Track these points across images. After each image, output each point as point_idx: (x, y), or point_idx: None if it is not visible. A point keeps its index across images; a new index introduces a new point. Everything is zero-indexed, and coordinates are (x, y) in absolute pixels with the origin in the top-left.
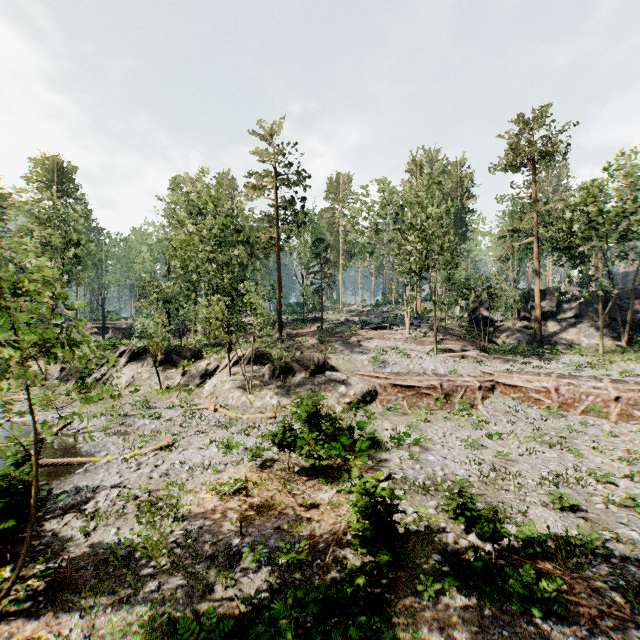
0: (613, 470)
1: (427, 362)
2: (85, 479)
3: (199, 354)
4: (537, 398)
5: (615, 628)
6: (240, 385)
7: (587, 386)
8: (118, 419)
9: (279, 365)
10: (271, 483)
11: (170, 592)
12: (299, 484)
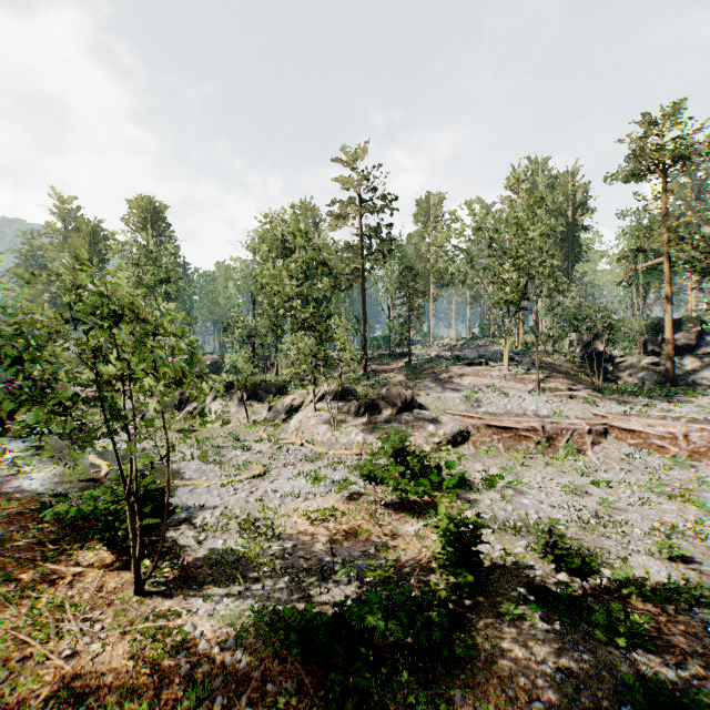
0: None
1: (527, 402)
2: (191, 499)
3: (284, 390)
4: (660, 445)
5: (706, 667)
6: (325, 421)
7: None
8: (213, 449)
9: (364, 402)
10: (358, 513)
11: (273, 591)
12: (385, 516)
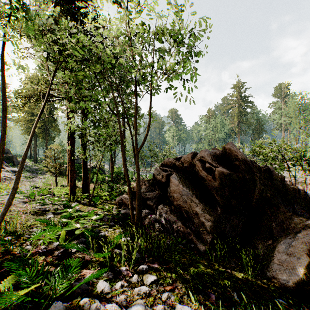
0: None
1: (292, 172)
2: None
3: None
4: None
5: None
6: None
7: None
8: None
9: None
10: None
11: None
12: None
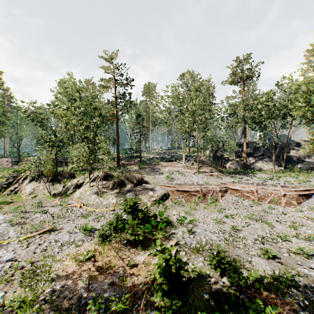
0: (288, 233)
1: (194, 178)
2: None
3: (73, 175)
4: (247, 195)
5: None
6: (95, 192)
7: (271, 189)
8: (20, 215)
9: (117, 181)
10: (109, 252)
11: None
12: (126, 251)
